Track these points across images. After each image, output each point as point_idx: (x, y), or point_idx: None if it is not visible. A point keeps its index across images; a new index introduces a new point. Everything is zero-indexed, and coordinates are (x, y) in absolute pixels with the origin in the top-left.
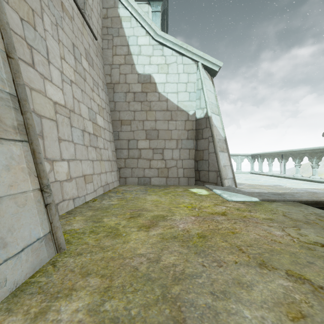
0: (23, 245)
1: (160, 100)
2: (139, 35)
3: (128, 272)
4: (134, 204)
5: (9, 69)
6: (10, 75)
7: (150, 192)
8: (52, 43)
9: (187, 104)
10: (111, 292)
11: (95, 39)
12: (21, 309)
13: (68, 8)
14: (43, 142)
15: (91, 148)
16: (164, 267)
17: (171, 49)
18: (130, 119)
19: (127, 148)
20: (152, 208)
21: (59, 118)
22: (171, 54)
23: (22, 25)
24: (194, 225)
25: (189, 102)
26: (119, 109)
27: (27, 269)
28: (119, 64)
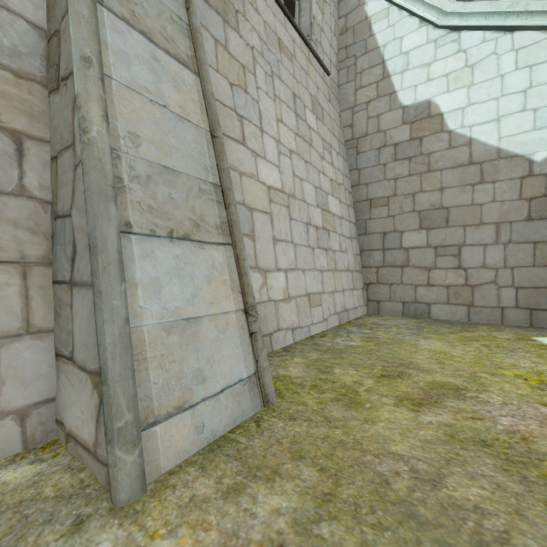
0: (222, 384)
1: (453, 147)
2: (405, 34)
3: (369, 482)
4: (391, 351)
5: (213, 153)
6: (214, 159)
7: (427, 332)
8: (266, 104)
9: (526, 139)
10: (334, 506)
11: (327, 74)
12: (215, 472)
13: (287, 44)
14: (254, 244)
15: (320, 250)
16: (452, 503)
17: (482, 30)
18: (387, 194)
19: (381, 248)
20: (430, 366)
21: (274, 209)
22: (480, 41)
23: (231, 92)
24: (546, 429)
25: (532, 132)
26: (367, 180)
27: (226, 418)
28: (366, 101)
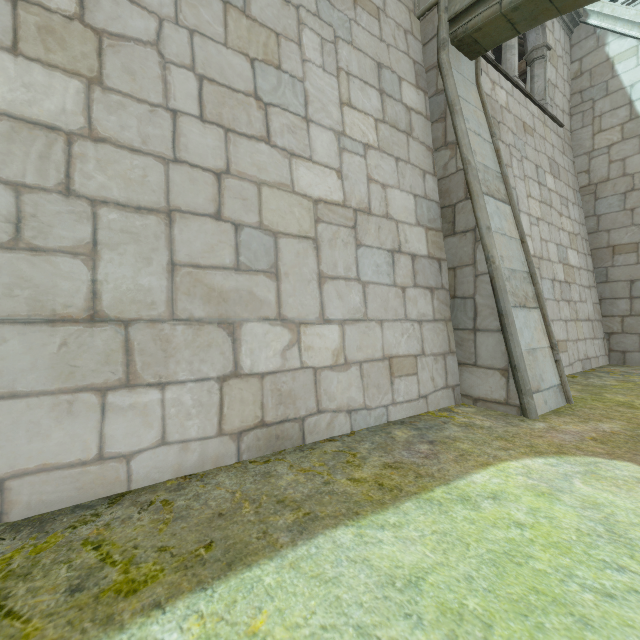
0: (549, 385)
1: None
2: None
3: None
4: None
5: (523, 252)
6: (524, 256)
7: None
8: (519, 187)
9: None
10: None
11: (560, 127)
12: (565, 417)
13: (529, 122)
14: None
15: (563, 302)
16: None
17: None
18: (635, 241)
19: (627, 297)
20: None
21: None
22: None
23: None
24: None
25: None
26: (608, 226)
27: (553, 402)
28: (607, 145)
